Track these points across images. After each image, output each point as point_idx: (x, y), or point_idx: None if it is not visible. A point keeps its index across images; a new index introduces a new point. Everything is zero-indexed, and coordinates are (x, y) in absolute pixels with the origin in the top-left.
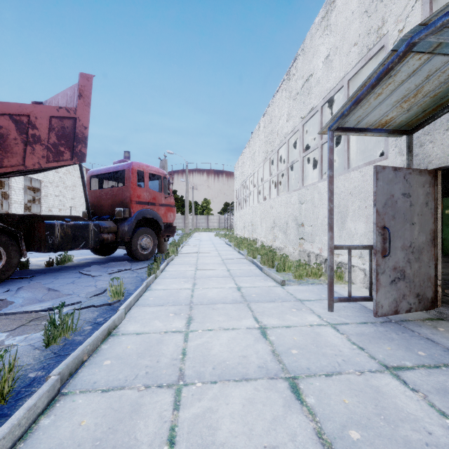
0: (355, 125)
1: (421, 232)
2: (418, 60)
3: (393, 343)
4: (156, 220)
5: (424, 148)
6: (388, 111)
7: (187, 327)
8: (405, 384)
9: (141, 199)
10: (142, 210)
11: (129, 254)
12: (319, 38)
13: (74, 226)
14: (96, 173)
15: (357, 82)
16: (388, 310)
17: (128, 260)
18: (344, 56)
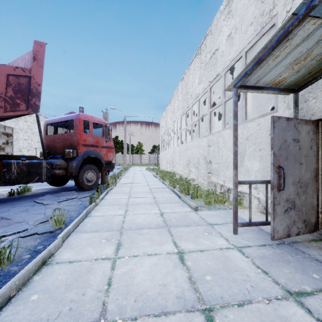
0: (254, 83)
1: (307, 170)
2: (313, 25)
3: (291, 265)
4: (98, 159)
5: (308, 103)
6: (282, 72)
7: (116, 253)
8: (309, 313)
9: (86, 142)
10: (87, 151)
11: (77, 185)
12: (223, 21)
13: (29, 164)
14: (51, 122)
15: (250, 57)
16: (282, 234)
17: (76, 190)
18: (243, 34)
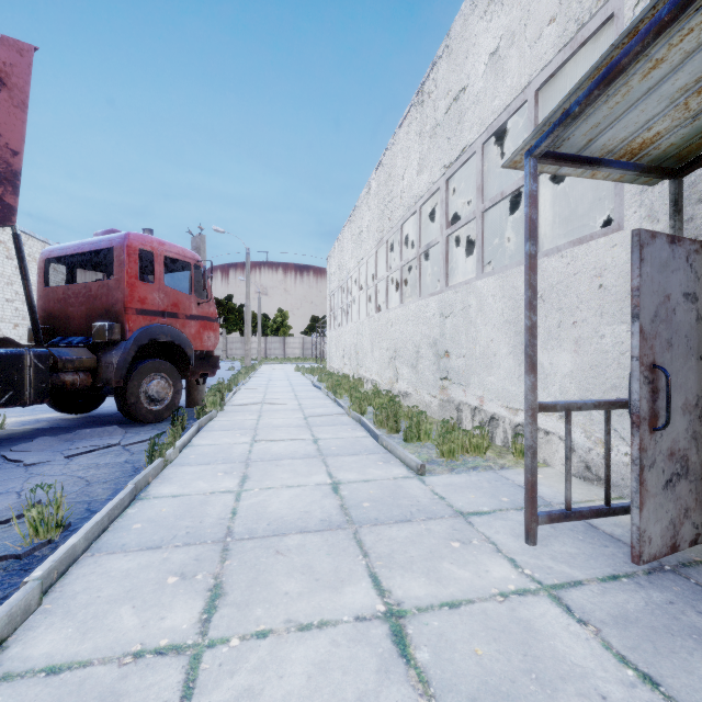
0: (580, 149)
1: None
2: None
3: None
4: (179, 346)
5: None
6: (655, 117)
7: (203, 627)
8: None
9: (147, 305)
10: (150, 326)
11: (122, 411)
12: (479, 22)
13: None
14: (57, 254)
15: None
16: (660, 546)
17: (122, 422)
18: (529, 46)
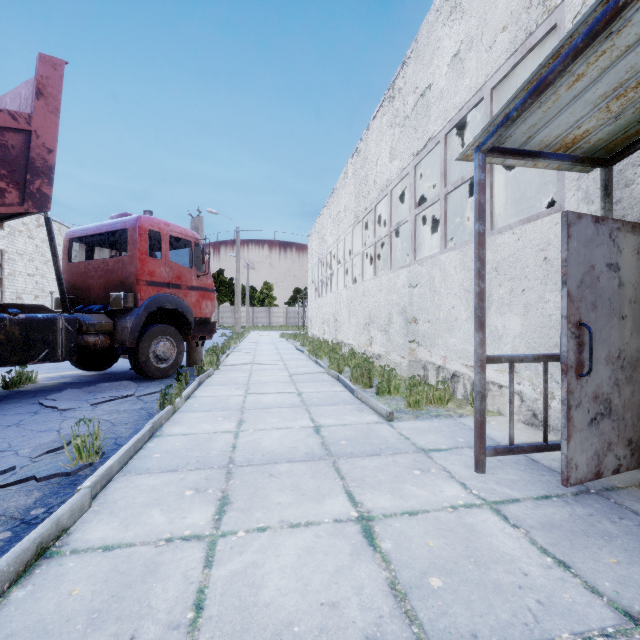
0: (522, 144)
1: (634, 332)
2: None
3: (616, 546)
4: (181, 313)
5: (634, 189)
6: (583, 118)
7: (216, 523)
8: None
9: (155, 278)
10: (158, 295)
11: (135, 368)
12: (442, 28)
13: (27, 322)
14: (79, 234)
15: None
16: (586, 472)
17: (134, 378)
18: (485, 50)
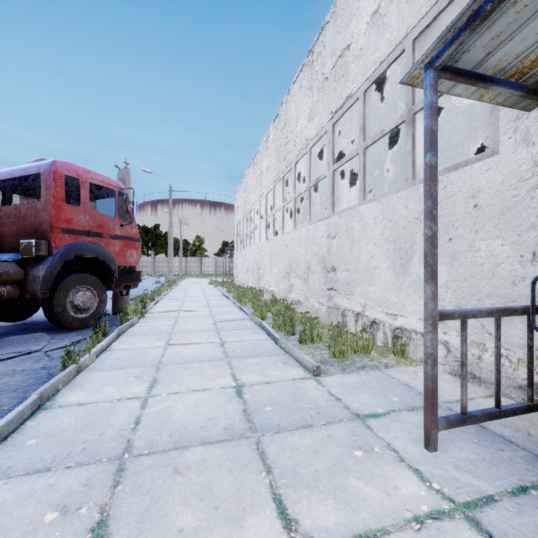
0: (476, 64)
1: None
2: None
3: None
4: (104, 262)
5: None
6: None
7: None
8: None
9: (73, 225)
10: (76, 243)
11: (49, 319)
12: None
13: None
14: None
15: (402, 74)
16: None
17: (51, 329)
18: (407, 2)
